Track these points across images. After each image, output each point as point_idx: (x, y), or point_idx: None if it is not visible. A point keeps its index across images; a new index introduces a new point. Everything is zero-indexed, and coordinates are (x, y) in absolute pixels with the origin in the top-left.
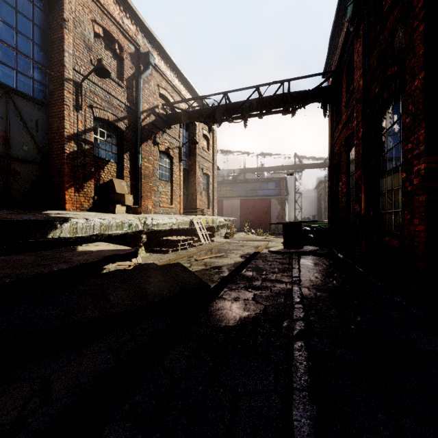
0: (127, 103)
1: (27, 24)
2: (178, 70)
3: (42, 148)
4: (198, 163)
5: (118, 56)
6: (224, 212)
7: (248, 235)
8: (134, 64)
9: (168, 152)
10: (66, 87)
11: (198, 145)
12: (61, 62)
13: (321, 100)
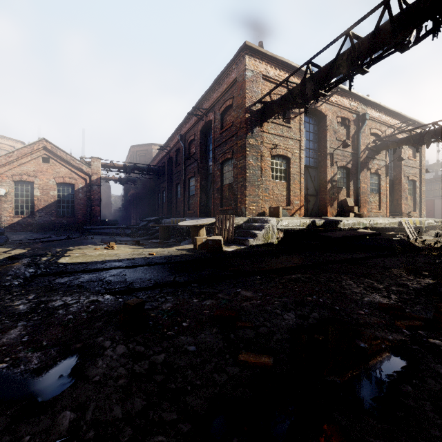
0: (352, 151)
1: (312, 135)
2: (385, 109)
3: (316, 188)
4: (403, 172)
5: (346, 126)
6: (436, 213)
7: None
8: (355, 125)
9: (376, 172)
10: (327, 158)
11: (403, 157)
12: (325, 147)
13: None
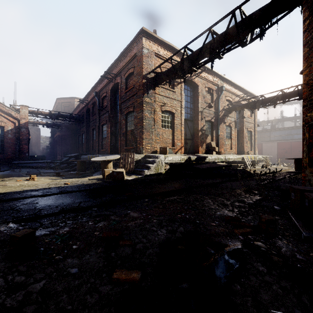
0: (214, 110)
1: (189, 98)
2: (234, 84)
3: (191, 134)
4: (244, 126)
5: (211, 93)
6: (263, 152)
7: (279, 166)
8: (216, 93)
9: (229, 125)
10: (199, 114)
11: (245, 116)
12: (198, 107)
13: None
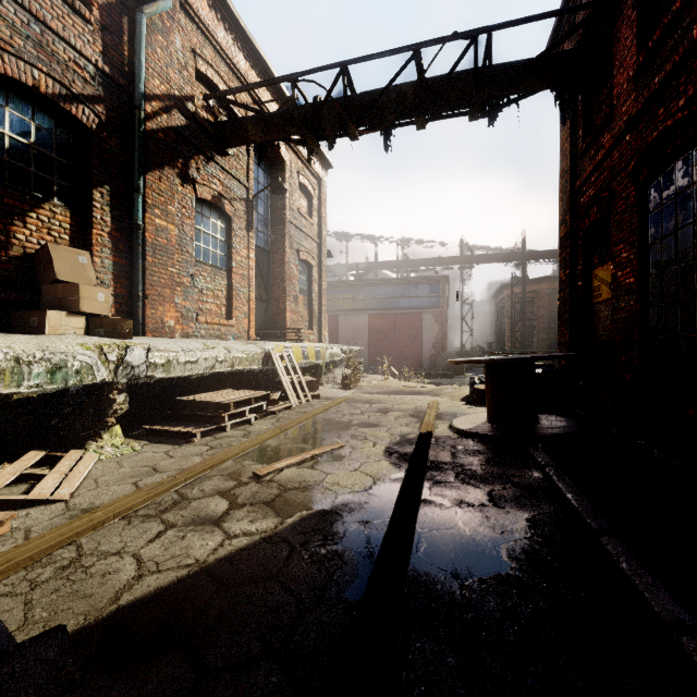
0: (103, 65)
1: None
2: (243, 34)
3: None
4: (288, 238)
5: None
6: (341, 337)
7: (387, 381)
8: None
9: (219, 204)
10: None
11: (290, 203)
12: None
13: (560, 82)
